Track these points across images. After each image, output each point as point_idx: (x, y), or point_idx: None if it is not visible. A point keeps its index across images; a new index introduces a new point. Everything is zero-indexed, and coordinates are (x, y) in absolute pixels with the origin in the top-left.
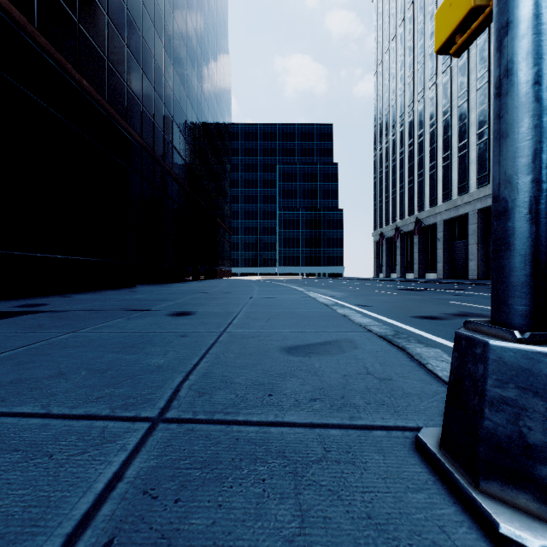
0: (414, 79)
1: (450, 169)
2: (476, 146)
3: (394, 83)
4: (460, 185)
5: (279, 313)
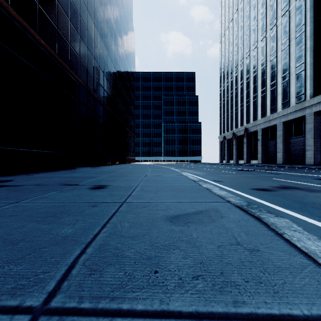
0: (243, 45)
1: (266, 98)
2: (281, 84)
3: (232, 47)
4: (271, 107)
5: (163, 187)
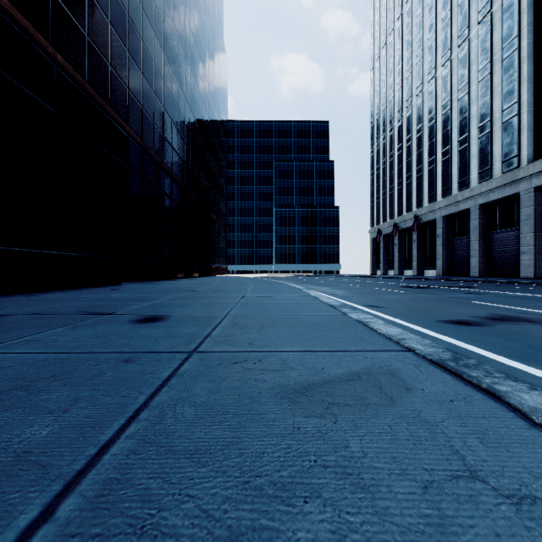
0: (412, 74)
1: (450, 164)
2: (477, 140)
3: (391, 78)
4: (460, 179)
5: (275, 318)
